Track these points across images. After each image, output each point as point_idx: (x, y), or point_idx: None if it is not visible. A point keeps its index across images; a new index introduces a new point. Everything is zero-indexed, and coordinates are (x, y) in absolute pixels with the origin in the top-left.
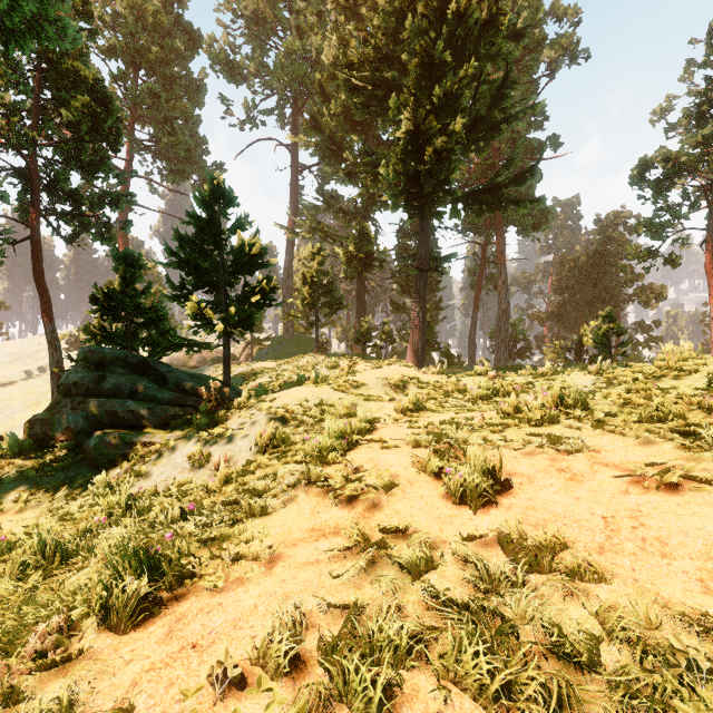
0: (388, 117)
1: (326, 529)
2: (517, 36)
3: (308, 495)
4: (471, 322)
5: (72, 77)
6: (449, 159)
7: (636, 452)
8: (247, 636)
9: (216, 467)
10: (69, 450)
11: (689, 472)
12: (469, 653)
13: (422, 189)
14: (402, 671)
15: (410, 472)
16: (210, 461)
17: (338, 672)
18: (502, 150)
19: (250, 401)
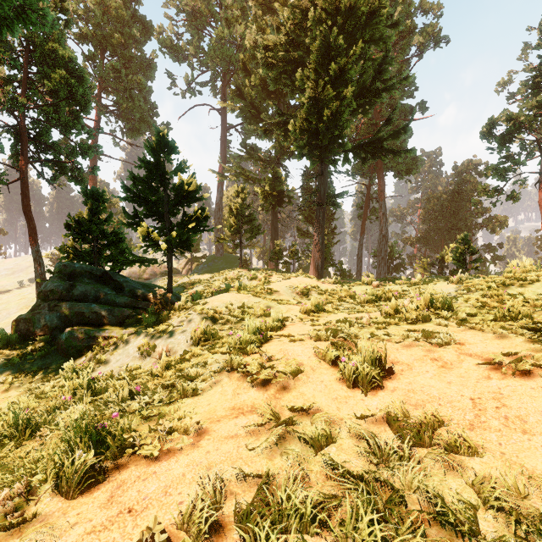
0: (295, 87)
1: (245, 408)
2: (394, 24)
3: (230, 379)
4: (359, 244)
5: (53, 55)
6: (342, 119)
7: (494, 345)
8: (175, 502)
9: (160, 356)
10: (46, 343)
11: (538, 361)
12: (365, 522)
13: (321, 142)
14: (307, 536)
15: (313, 361)
16: (155, 351)
17: (251, 537)
18: (383, 113)
19: (187, 304)
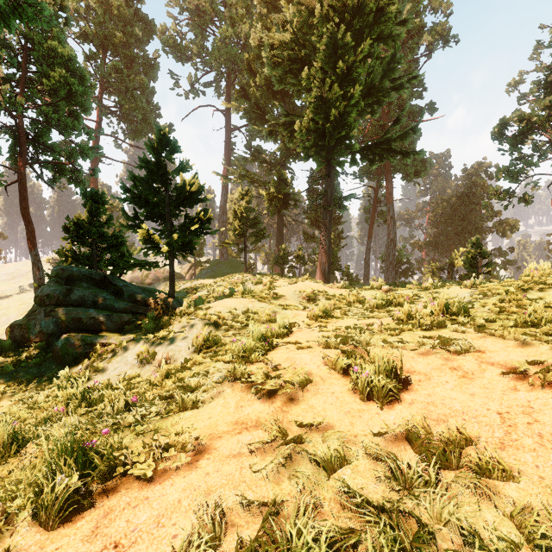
0: (301, 87)
1: (249, 422)
2: (403, 22)
3: (233, 390)
4: (366, 248)
5: (52, 54)
6: (350, 119)
7: (517, 353)
8: (169, 535)
9: (159, 364)
10: (42, 349)
11: None
12: None
13: (328, 143)
14: None
15: (322, 370)
16: (154, 359)
17: None
18: (391, 114)
19: (189, 310)
